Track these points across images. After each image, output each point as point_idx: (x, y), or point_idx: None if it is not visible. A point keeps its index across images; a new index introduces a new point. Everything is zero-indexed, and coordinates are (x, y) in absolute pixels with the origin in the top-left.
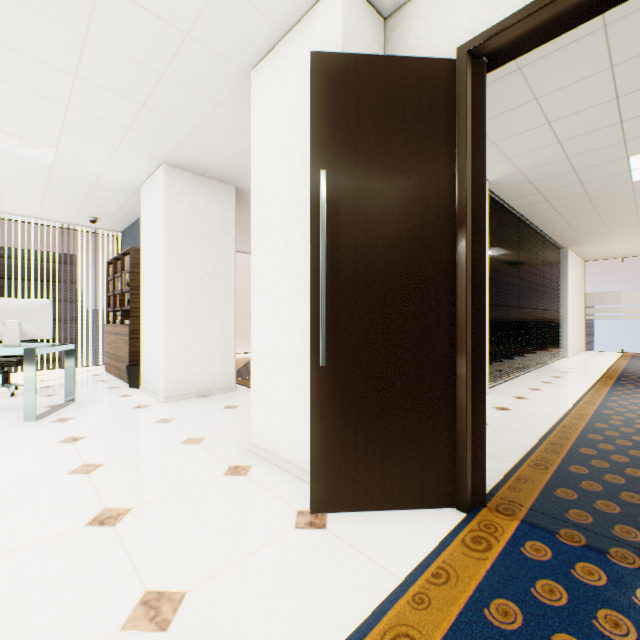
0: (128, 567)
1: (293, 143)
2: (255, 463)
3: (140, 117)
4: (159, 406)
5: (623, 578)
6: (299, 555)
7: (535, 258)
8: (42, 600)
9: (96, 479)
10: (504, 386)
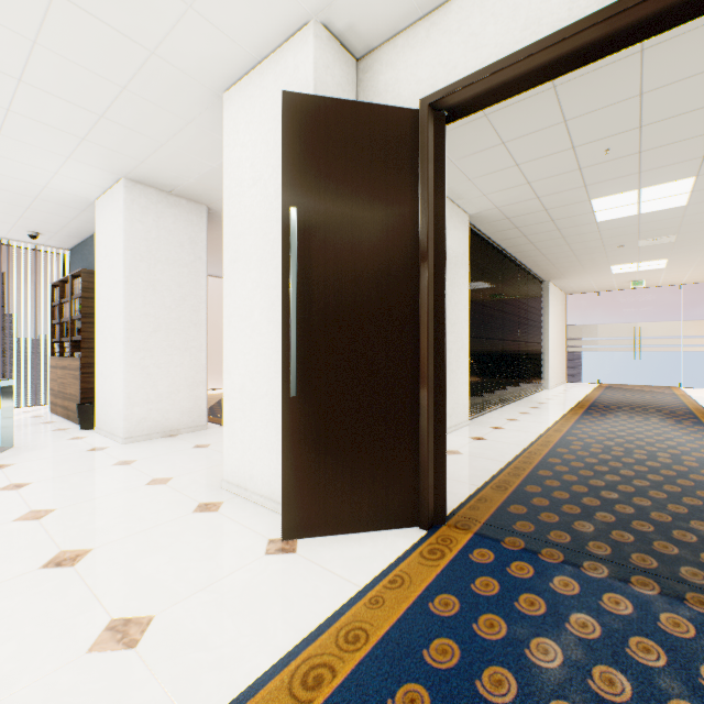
0: (91, 601)
1: (266, 174)
2: (227, 499)
3: (97, 128)
4: (118, 448)
5: (546, 570)
6: (268, 576)
7: (517, 291)
8: None
9: (48, 524)
10: (484, 417)
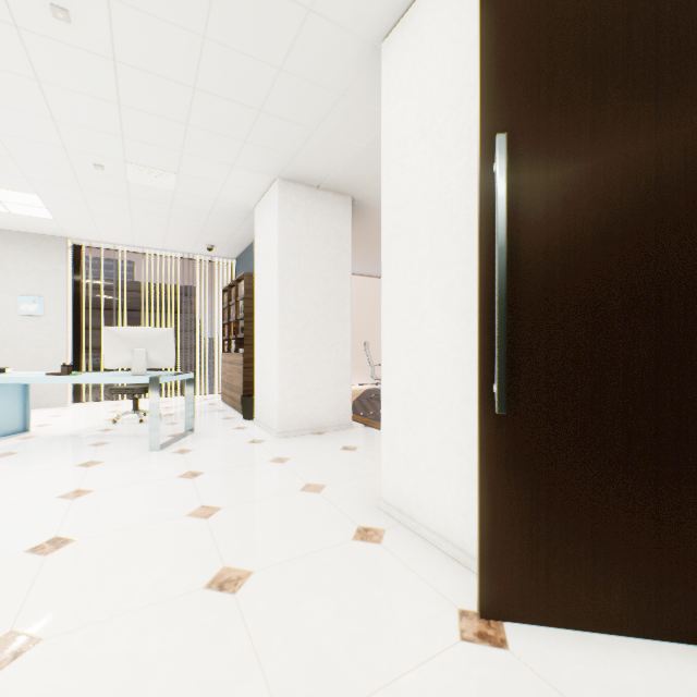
0: (252, 661)
1: (440, 118)
2: (388, 527)
3: (256, 126)
4: (273, 442)
5: None
6: (476, 690)
7: None
8: (158, 691)
9: (214, 526)
10: None
